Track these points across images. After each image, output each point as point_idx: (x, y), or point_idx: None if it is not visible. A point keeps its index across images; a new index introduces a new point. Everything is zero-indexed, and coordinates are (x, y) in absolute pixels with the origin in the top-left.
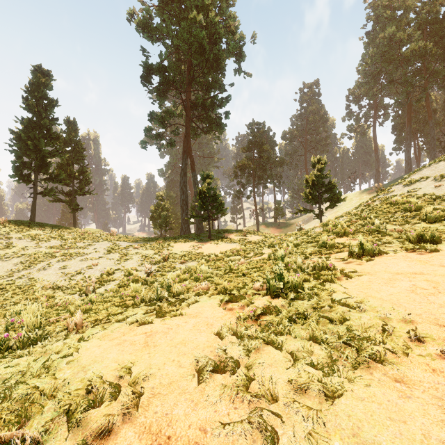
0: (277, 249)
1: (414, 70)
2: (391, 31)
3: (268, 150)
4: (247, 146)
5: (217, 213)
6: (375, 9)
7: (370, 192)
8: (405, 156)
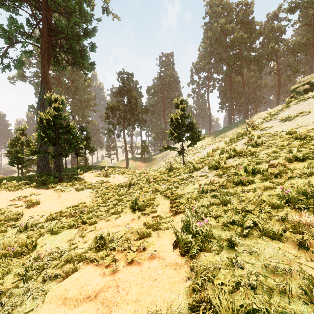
0: (149, 235)
1: (235, 54)
2: (222, 22)
3: (136, 96)
4: (118, 91)
5: (69, 148)
6: (211, 7)
7: (209, 136)
8: (228, 113)
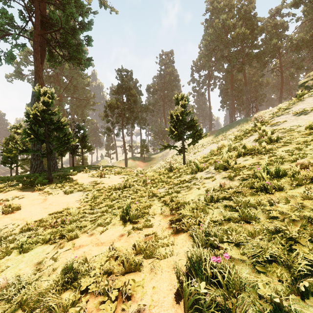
0: (138, 268)
1: (236, 50)
2: (224, 18)
3: (135, 94)
4: (117, 89)
5: (60, 146)
6: (212, 3)
7: (209, 135)
8: (229, 111)
